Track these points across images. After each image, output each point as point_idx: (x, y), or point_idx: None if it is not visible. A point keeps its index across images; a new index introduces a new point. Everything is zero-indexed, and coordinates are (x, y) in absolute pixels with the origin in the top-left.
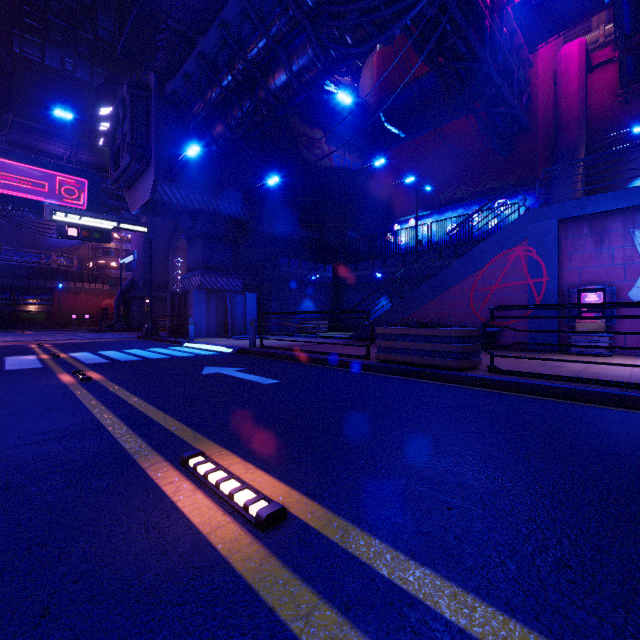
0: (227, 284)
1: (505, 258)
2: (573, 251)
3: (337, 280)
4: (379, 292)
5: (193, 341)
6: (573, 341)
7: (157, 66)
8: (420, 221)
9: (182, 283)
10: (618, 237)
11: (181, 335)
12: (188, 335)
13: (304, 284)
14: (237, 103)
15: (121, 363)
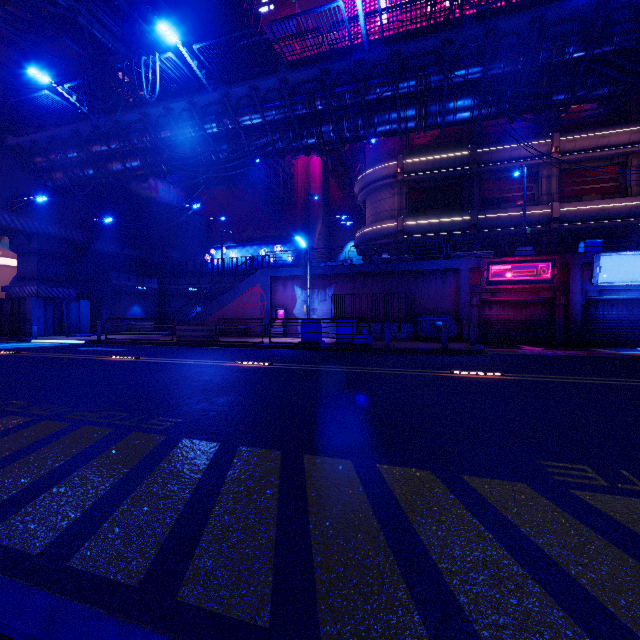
0: (62, 293)
1: (251, 292)
2: (276, 291)
3: (162, 290)
4: (195, 302)
5: (39, 338)
6: (272, 331)
7: (5, 128)
8: (230, 250)
9: (12, 290)
10: (290, 287)
11: (15, 335)
12: (30, 334)
13: (133, 293)
14: (81, 169)
15: (12, 349)
